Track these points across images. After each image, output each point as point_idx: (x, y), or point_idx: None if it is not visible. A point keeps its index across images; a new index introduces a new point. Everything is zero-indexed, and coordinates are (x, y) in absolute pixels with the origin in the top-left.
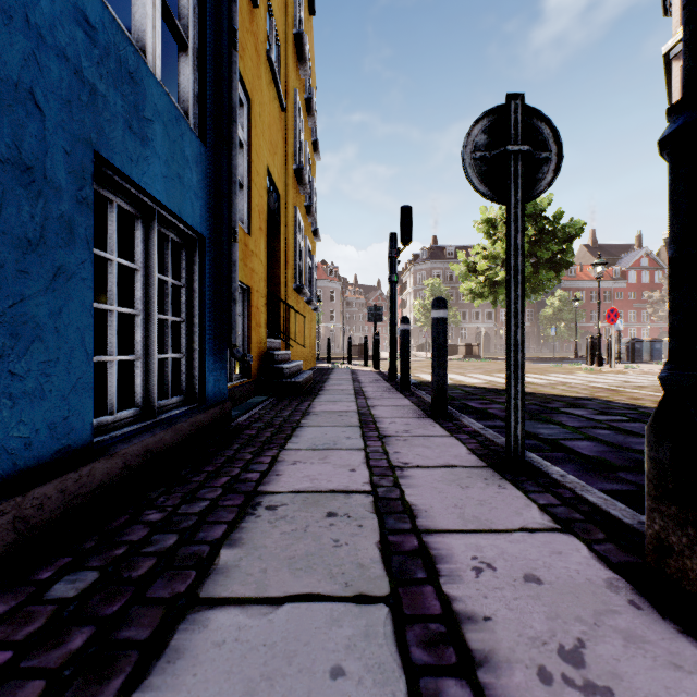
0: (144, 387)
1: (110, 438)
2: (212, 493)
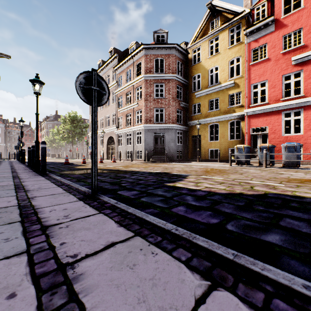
0: None
1: None
2: None
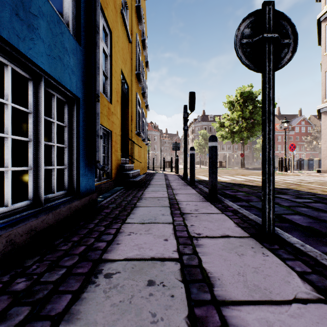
0: (35, 187)
1: (1, 223)
2: (70, 261)
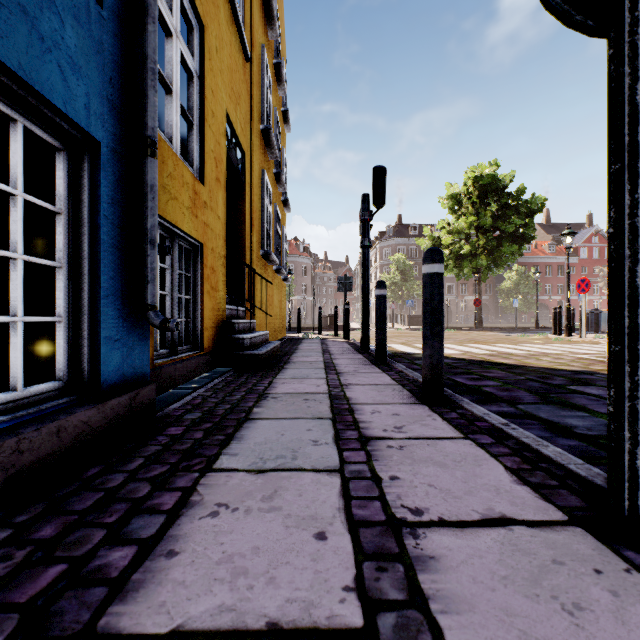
0: None
1: None
2: None
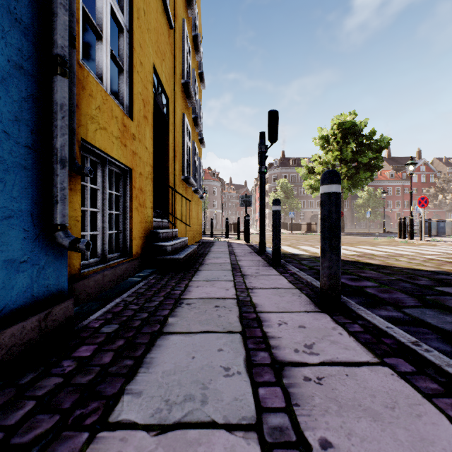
0: None
1: None
2: None
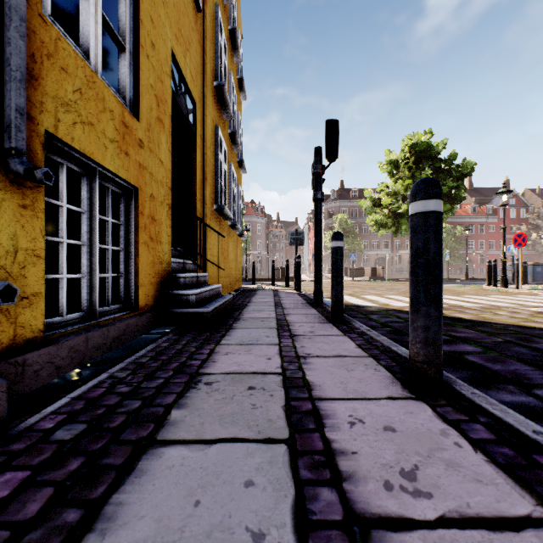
0: None
1: None
2: None
